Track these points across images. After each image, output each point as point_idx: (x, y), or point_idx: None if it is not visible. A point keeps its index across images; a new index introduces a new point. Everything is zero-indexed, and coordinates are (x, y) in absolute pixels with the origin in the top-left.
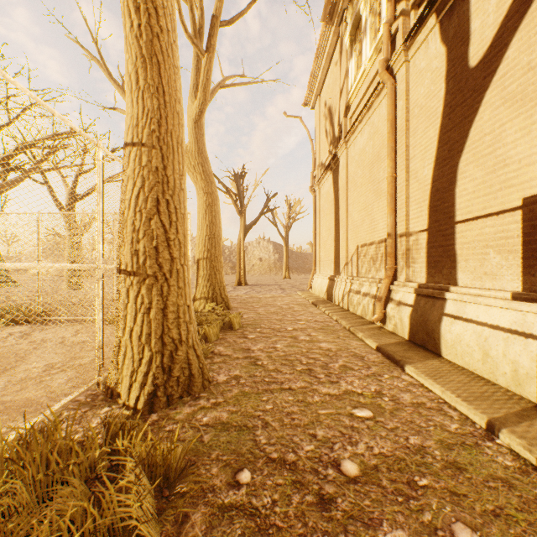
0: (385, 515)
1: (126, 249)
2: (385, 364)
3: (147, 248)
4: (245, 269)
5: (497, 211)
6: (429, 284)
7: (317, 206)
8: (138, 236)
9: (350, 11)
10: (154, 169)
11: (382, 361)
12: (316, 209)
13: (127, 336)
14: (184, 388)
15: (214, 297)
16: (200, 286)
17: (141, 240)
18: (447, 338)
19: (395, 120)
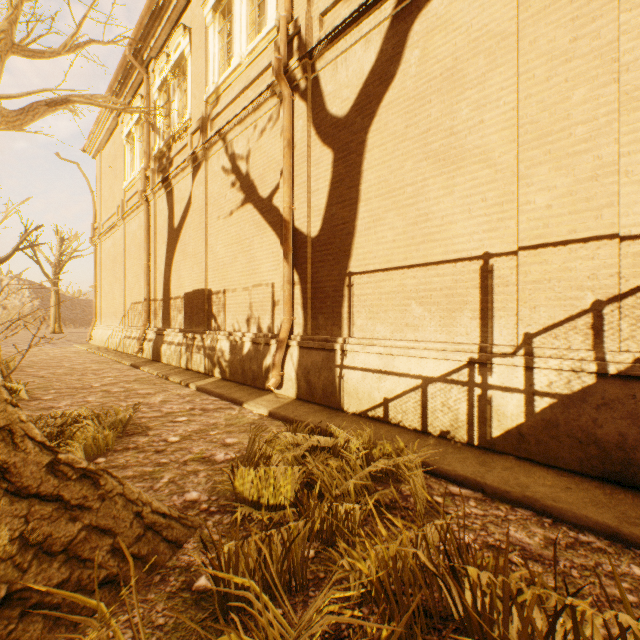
0: (106, 387)
1: None
2: (132, 369)
3: None
4: None
5: (180, 296)
6: (161, 328)
7: (99, 259)
8: None
9: (126, 120)
10: None
11: (131, 368)
12: (98, 261)
13: None
14: None
15: None
16: None
17: None
18: (163, 353)
19: (150, 229)
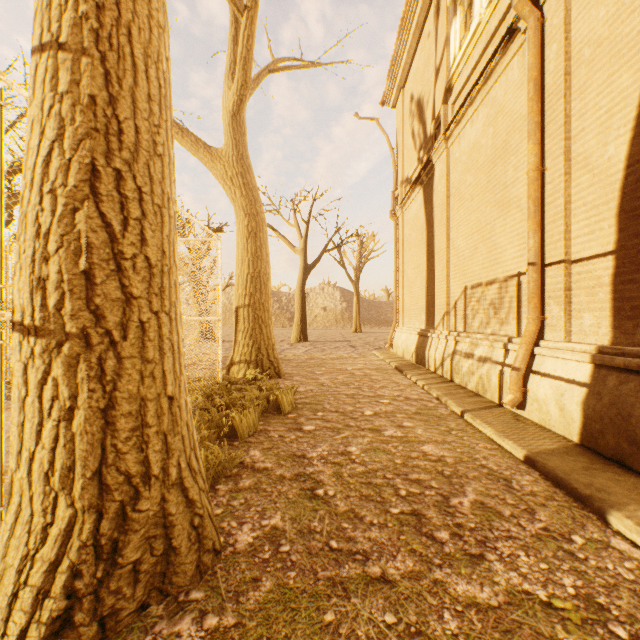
0: None
1: (22, 277)
2: (559, 502)
3: (65, 274)
4: (305, 321)
5: None
6: (626, 349)
7: (400, 237)
8: (47, 246)
9: None
10: (86, 101)
11: (548, 492)
12: (399, 240)
13: (23, 469)
14: (151, 584)
15: (259, 360)
16: (240, 345)
17: (52, 256)
18: None
19: (542, 79)
